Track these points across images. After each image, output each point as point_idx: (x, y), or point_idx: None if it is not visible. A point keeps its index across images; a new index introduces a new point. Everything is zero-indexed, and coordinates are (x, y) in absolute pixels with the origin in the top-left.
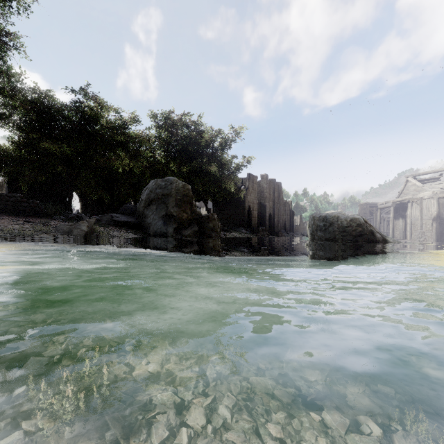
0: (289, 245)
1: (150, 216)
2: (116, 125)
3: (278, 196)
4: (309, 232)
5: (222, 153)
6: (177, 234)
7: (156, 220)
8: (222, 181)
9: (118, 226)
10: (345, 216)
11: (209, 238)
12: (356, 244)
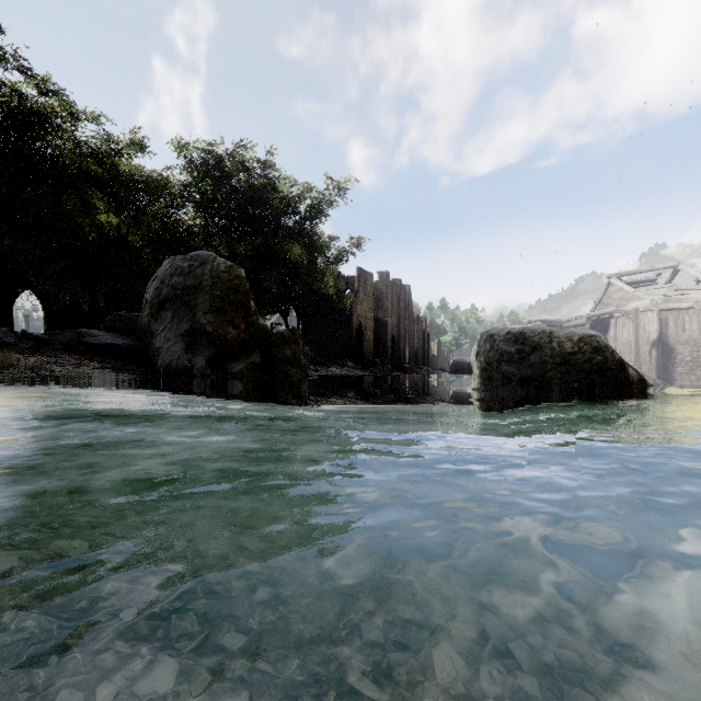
0: (427, 389)
1: (161, 333)
2: (99, 153)
3: (405, 308)
4: (477, 366)
5: (313, 226)
6: (214, 370)
7: (170, 342)
8: (313, 276)
9: (92, 355)
10: (568, 332)
11: (284, 379)
12: (590, 390)
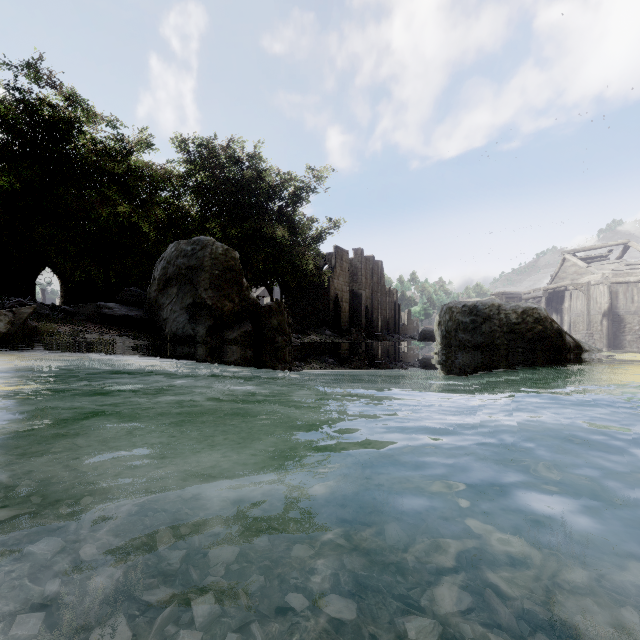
0: (397, 354)
1: (167, 306)
2: (113, 151)
3: (378, 282)
4: (439, 334)
5: (295, 210)
6: (213, 337)
7: (176, 314)
8: (295, 254)
9: (110, 324)
10: (513, 305)
11: (271, 345)
12: (532, 354)
